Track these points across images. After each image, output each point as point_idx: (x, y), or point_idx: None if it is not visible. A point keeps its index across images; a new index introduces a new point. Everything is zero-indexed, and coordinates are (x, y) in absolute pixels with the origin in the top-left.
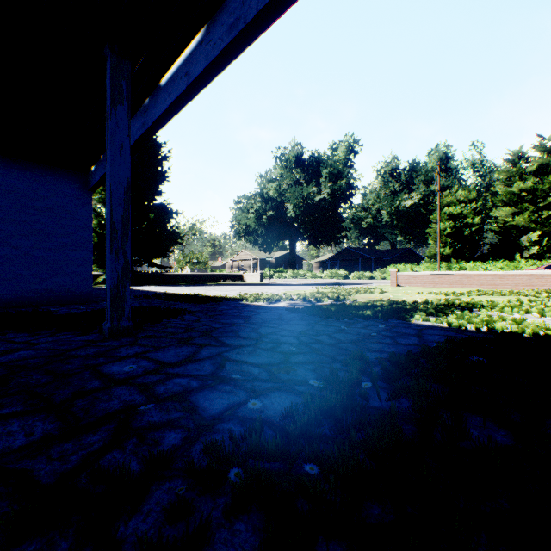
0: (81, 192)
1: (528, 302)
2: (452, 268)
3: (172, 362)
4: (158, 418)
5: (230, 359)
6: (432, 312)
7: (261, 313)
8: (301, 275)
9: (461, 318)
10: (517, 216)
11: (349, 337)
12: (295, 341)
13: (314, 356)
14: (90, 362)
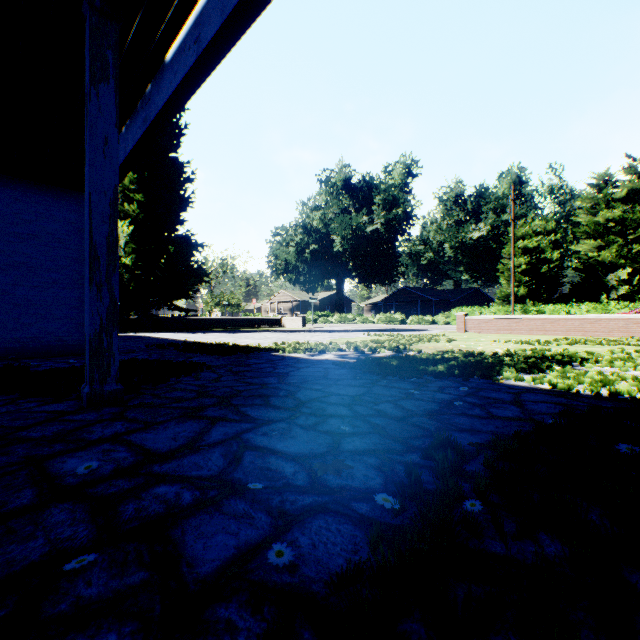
0: (76, 215)
1: (638, 354)
2: (528, 311)
3: (163, 450)
4: (99, 589)
5: (251, 445)
6: (524, 367)
7: (301, 369)
8: (350, 319)
9: (566, 376)
10: (603, 250)
11: (422, 406)
12: (347, 412)
13: (377, 440)
14: (40, 450)
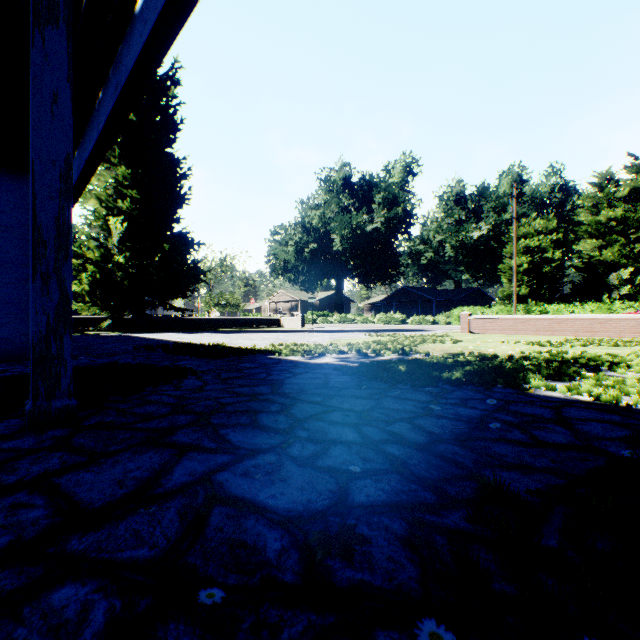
0: None
1: None
2: (531, 311)
3: (97, 505)
4: None
5: (224, 495)
6: (551, 373)
7: (298, 375)
8: (350, 319)
9: (605, 385)
10: (605, 250)
11: (446, 427)
12: (355, 437)
13: (398, 485)
14: None
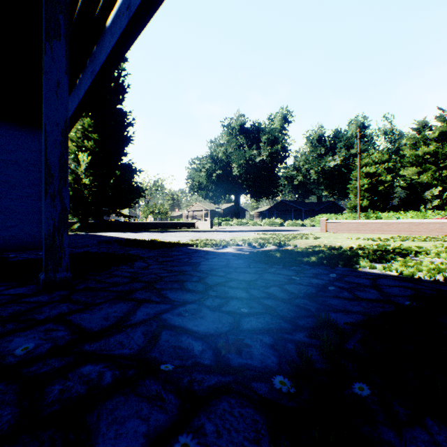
0: None
1: None
2: (370, 217)
3: (95, 329)
4: None
5: (168, 325)
6: (375, 258)
7: (209, 259)
8: (244, 223)
9: (408, 265)
10: (422, 175)
11: (302, 290)
12: (245, 295)
13: (270, 320)
14: None
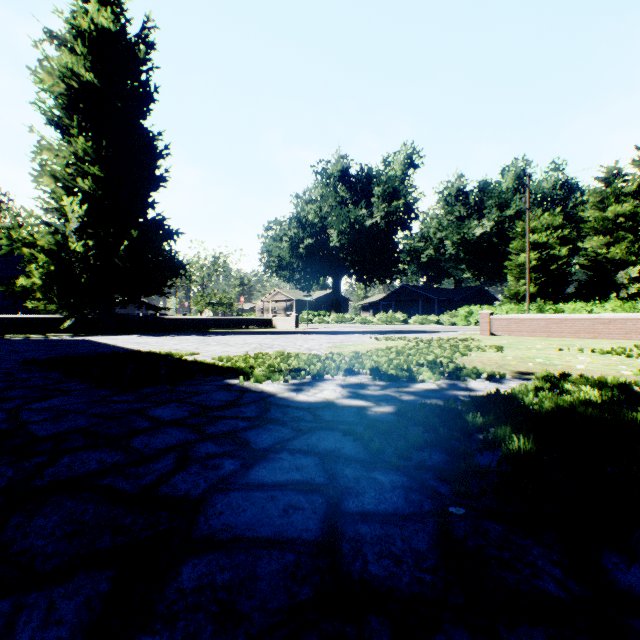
0: None
1: None
2: (545, 310)
3: None
4: None
5: None
6: None
7: (254, 467)
8: (348, 319)
9: None
10: (612, 247)
11: None
12: None
13: None
14: None
